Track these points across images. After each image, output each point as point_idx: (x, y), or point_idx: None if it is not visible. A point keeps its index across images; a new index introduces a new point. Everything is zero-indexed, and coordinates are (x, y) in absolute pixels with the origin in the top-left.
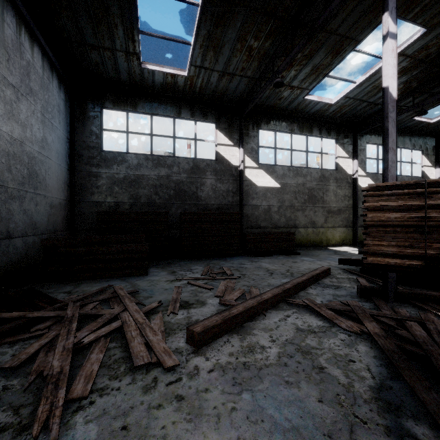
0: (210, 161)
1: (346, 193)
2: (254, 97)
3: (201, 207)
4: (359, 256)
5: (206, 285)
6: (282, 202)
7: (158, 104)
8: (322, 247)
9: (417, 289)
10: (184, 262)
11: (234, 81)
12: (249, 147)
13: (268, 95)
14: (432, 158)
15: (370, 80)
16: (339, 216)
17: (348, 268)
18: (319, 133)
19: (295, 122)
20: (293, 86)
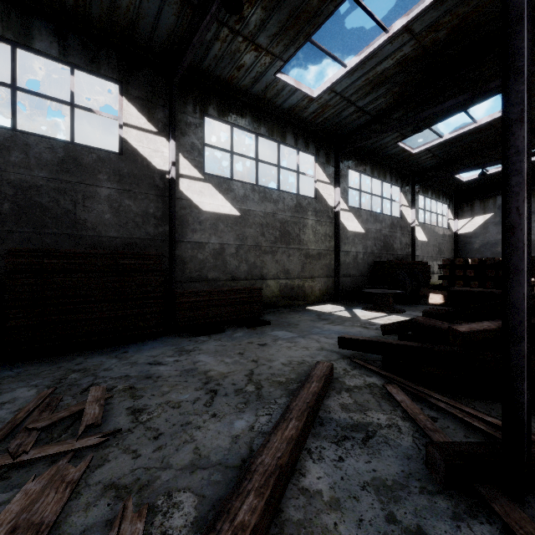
0: (107, 153)
1: (327, 231)
2: (191, 41)
3: (86, 243)
4: (353, 322)
5: None
6: (243, 239)
7: None
8: (299, 306)
9: (499, 406)
10: None
11: None
12: (187, 142)
13: (219, 53)
14: (409, 197)
15: (364, 66)
16: (320, 263)
17: (353, 353)
18: (294, 142)
19: (263, 118)
20: (260, 47)
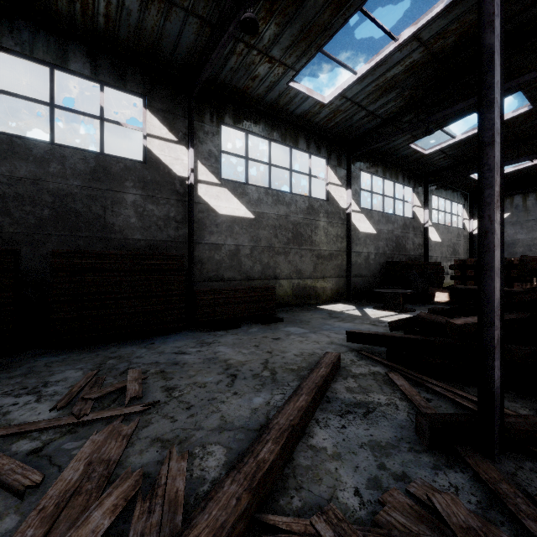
0: (133, 162)
1: (338, 232)
2: (209, 57)
3: (114, 245)
4: (363, 320)
5: (22, 470)
6: (257, 241)
7: (10, 29)
8: (311, 305)
9: None
10: (48, 361)
11: (173, 19)
12: (204, 149)
13: (235, 66)
14: (422, 198)
15: (374, 73)
16: (331, 263)
17: (361, 346)
18: (306, 146)
19: (276, 124)
20: (274, 58)
